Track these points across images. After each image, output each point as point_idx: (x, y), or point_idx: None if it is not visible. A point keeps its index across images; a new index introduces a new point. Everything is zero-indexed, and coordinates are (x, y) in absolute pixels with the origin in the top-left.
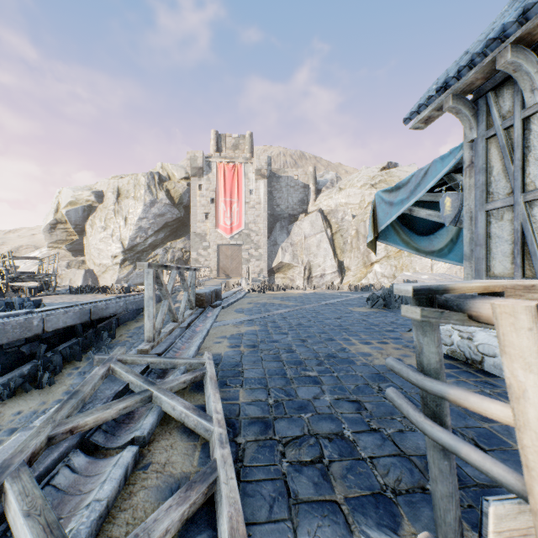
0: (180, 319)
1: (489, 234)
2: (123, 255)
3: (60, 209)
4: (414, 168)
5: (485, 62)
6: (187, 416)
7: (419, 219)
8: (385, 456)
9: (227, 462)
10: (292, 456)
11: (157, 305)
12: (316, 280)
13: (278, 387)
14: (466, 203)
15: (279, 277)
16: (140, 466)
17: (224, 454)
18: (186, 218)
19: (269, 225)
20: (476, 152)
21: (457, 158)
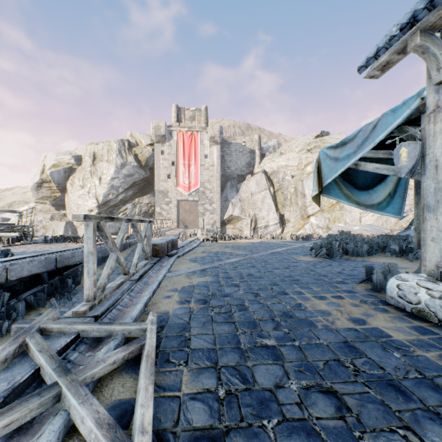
0: (132, 271)
1: None
2: (98, 210)
3: (46, 171)
4: (343, 136)
5: None
6: (96, 439)
7: (360, 175)
8: None
9: None
10: None
11: (122, 253)
12: (261, 230)
13: (231, 366)
14: (430, 150)
15: (230, 228)
16: None
17: None
18: (151, 178)
19: (221, 184)
20: None
21: (412, 108)
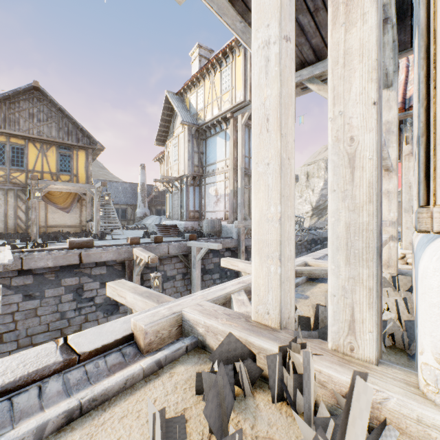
0: None
1: None
2: (312, 212)
3: None
4: None
5: None
6: None
7: None
8: None
9: None
10: None
11: None
12: None
13: None
14: None
15: None
16: None
17: None
18: None
19: None
20: None
21: None
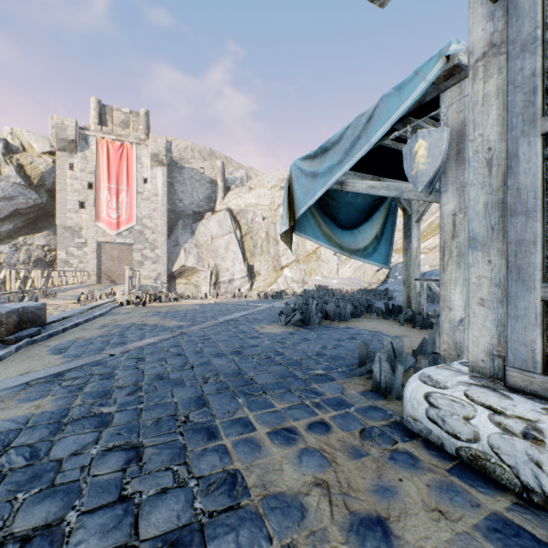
0: None
1: None
2: None
3: None
4: None
5: None
6: None
7: (344, 208)
8: None
9: None
10: None
11: None
12: (224, 286)
13: None
14: (478, 132)
15: (181, 283)
16: None
17: None
18: (51, 206)
19: (170, 222)
20: (513, 10)
21: (430, 78)
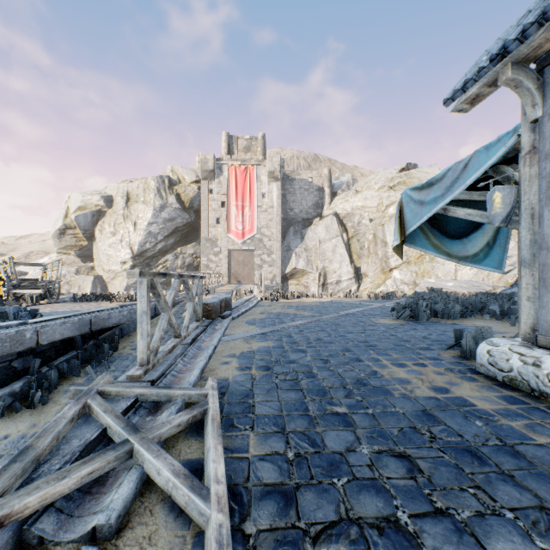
0: (183, 334)
1: None
2: (133, 261)
3: (70, 214)
4: (434, 169)
5: None
6: (175, 487)
7: (451, 221)
8: None
9: None
10: None
11: None
12: (331, 287)
13: (299, 431)
14: (526, 197)
15: (293, 284)
16: None
17: None
18: (196, 223)
19: (282, 230)
20: (541, 134)
21: (508, 146)
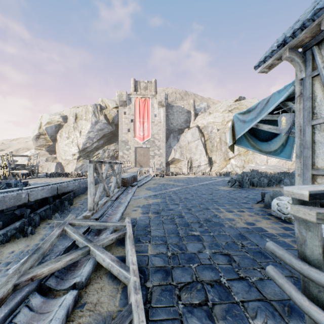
0: (111, 195)
1: (314, 141)
2: (79, 154)
3: (42, 126)
4: (255, 100)
5: (313, 25)
6: (112, 266)
7: (262, 131)
8: (252, 300)
9: (139, 306)
10: (186, 299)
11: (98, 184)
12: (195, 169)
13: (174, 243)
14: (297, 120)
15: (172, 167)
16: (78, 305)
17: (137, 299)
18: (116, 132)
19: (166, 135)
20: (304, 86)
21: (289, 91)
